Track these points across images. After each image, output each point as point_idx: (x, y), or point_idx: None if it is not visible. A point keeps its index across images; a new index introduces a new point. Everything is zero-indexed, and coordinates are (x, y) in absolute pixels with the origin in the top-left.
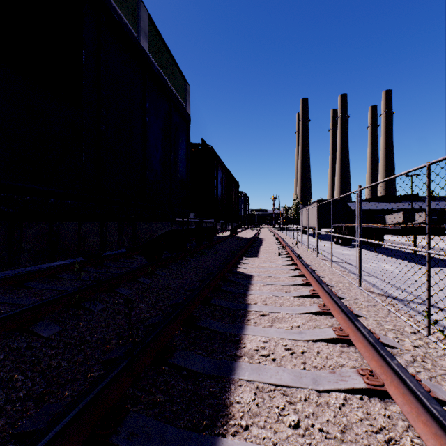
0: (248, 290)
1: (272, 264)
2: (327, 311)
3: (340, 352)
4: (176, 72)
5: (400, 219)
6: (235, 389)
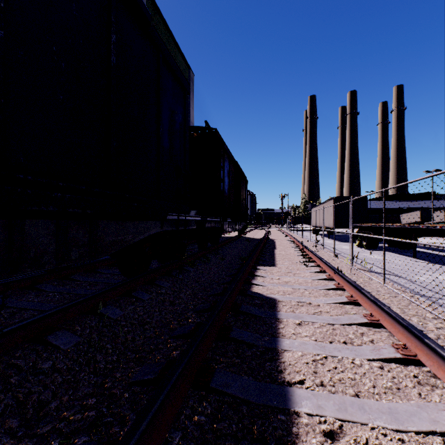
0: (278, 339)
1: (298, 278)
2: None
3: None
4: (179, 57)
5: (417, 219)
6: None
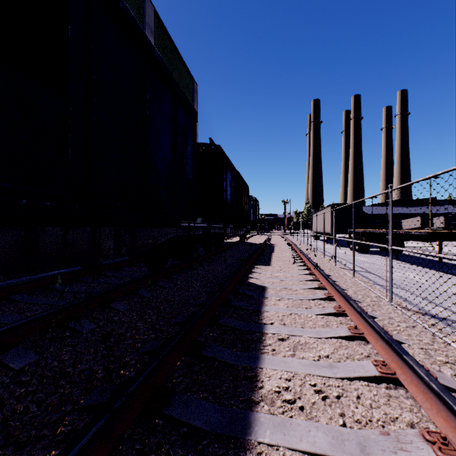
0: (262, 306)
1: (286, 273)
2: (360, 336)
3: (387, 398)
4: (183, 70)
5: (417, 224)
6: None
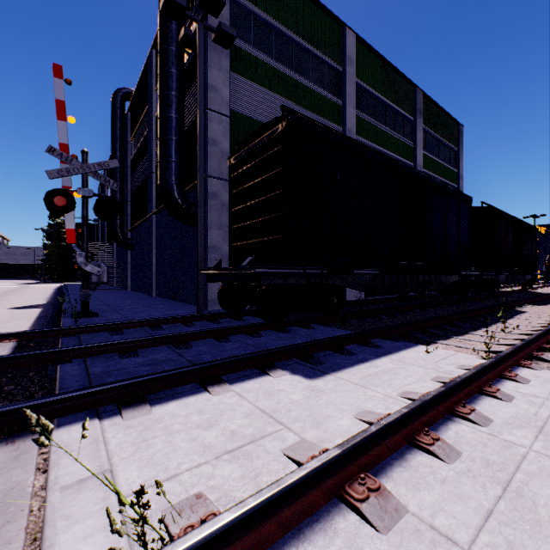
0: (517, 314)
1: None
2: None
3: None
4: (447, 121)
5: None
6: (498, 323)
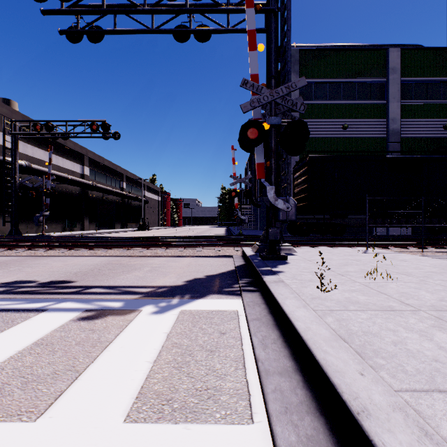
0: None
1: None
2: None
3: None
4: None
5: None
6: None
